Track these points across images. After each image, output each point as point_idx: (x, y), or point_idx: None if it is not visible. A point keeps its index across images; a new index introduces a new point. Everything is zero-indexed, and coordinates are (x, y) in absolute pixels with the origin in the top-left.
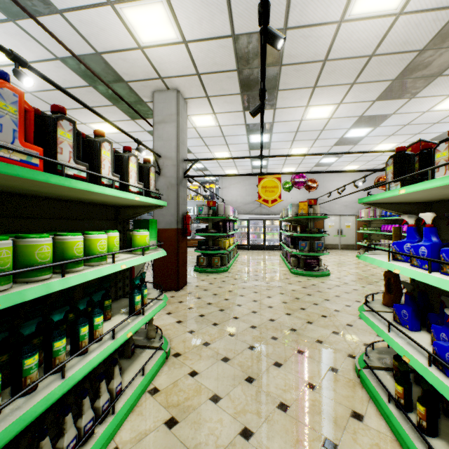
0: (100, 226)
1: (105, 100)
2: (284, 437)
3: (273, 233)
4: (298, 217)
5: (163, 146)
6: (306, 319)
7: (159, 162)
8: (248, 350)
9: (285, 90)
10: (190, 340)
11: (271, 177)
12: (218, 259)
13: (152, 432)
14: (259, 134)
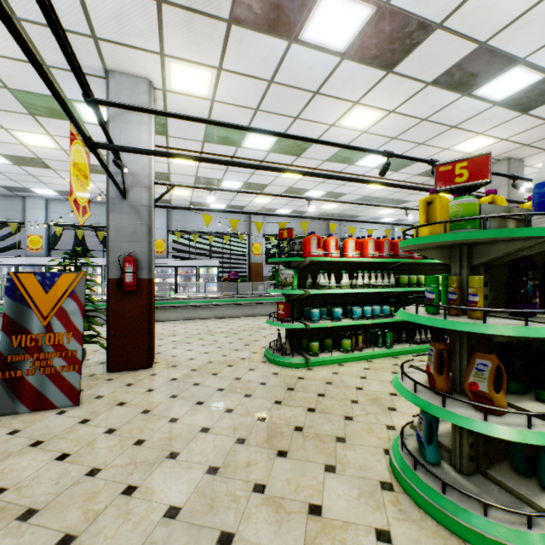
0: (439, 273)
1: None
2: None
3: None
4: None
5: None
6: None
7: None
8: None
9: None
10: None
11: None
12: None
13: None
14: None
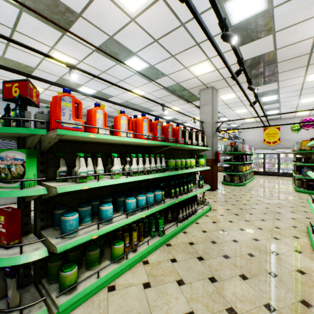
0: (187, 157)
1: (176, 98)
2: (257, 233)
3: (287, 164)
4: (300, 151)
5: (204, 117)
6: (290, 211)
7: (203, 125)
8: (248, 214)
9: (283, 72)
10: (220, 207)
11: (272, 128)
12: (237, 177)
13: (208, 222)
14: (269, 96)
